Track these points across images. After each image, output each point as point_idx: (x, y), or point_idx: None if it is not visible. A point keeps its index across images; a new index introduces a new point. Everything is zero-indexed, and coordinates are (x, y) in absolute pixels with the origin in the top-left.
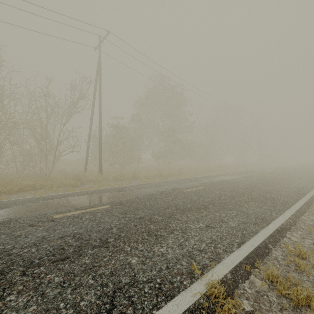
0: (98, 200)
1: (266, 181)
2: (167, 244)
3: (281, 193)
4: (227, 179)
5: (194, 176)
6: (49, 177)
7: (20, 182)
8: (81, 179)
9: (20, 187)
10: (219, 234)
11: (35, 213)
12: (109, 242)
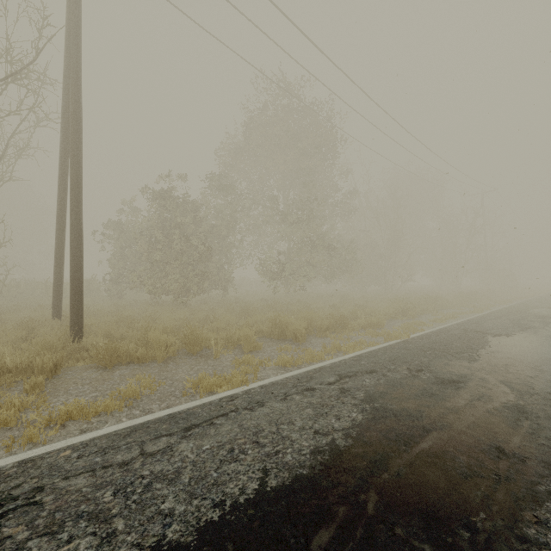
0: None
1: None
2: None
3: None
4: None
5: (392, 339)
6: None
7: None
8: None
9: None
10: None
11: None
12: None
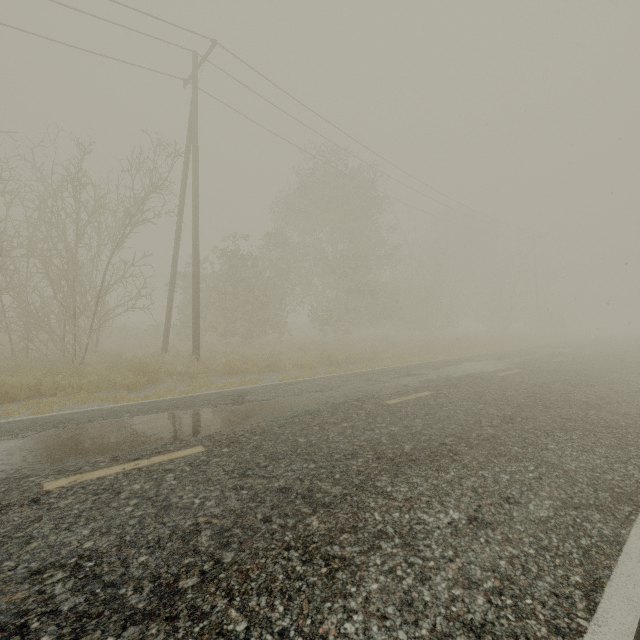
0: (177, 431)
1: (570, 375)
2: (363, 598)
3: (621, 406)
4: (481, 370)
5: (403, 364)
6: (77, 368)
7: (5, 379)
8: (150, 372)
9: (3, 391)
10: (513, 553)
11: (0, 472)
12: (180, 592)
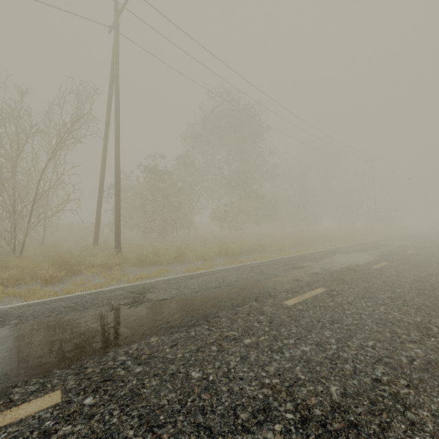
0: (47, 354)
1: (435, 268)
2: None
3: None
4: (355, 263)
5: (285, 255)
6: (7, 261)
7: None
8: (72, 264)
9: None
10: None
11: None
12: None
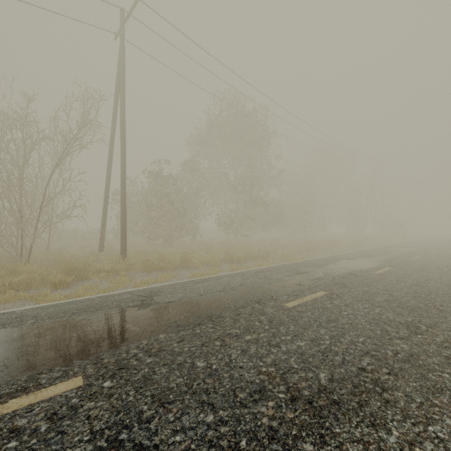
0: (66, 348)
1: (436, 273)
2: None
3: None
4: (358, 268)
5: (290, 261)
6: (16, 267)
7: None
8: (80, 270)
9: None
10: None
11: None
12: None
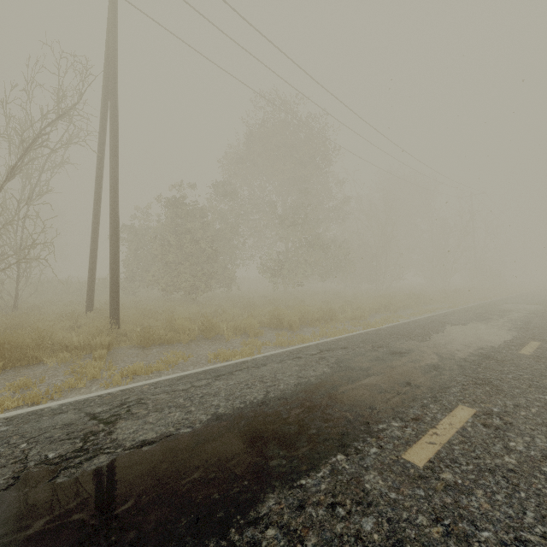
0: None
1: None
2: None
3: None
4: (487, 343)
5: (369, 328)
6: None
7: None
8: (26, 347)
9: None
10: None
11: None
12: None
